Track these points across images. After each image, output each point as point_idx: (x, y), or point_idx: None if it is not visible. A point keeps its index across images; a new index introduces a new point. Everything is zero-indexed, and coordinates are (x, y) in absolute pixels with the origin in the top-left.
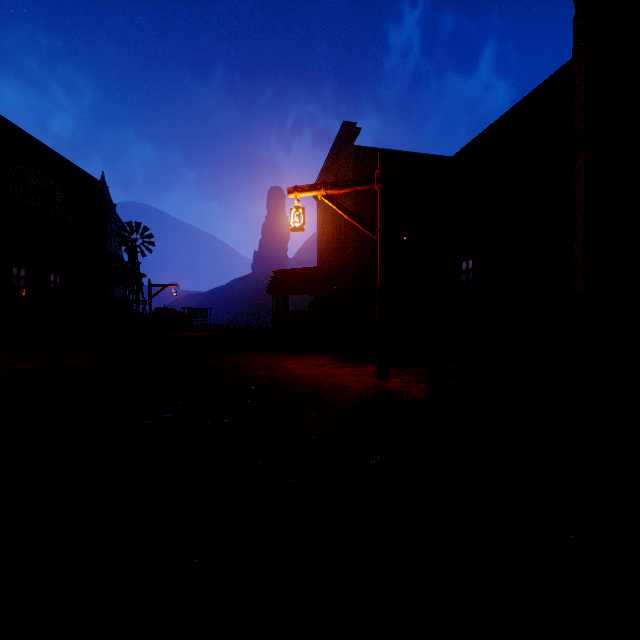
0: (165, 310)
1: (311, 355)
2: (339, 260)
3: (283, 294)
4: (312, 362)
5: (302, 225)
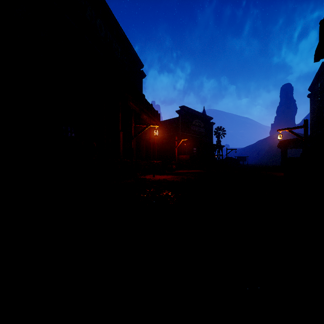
0: (229, 158)
1: None
2: (321, 131)
3: (285, 150)
4: None
5: (281, 138)
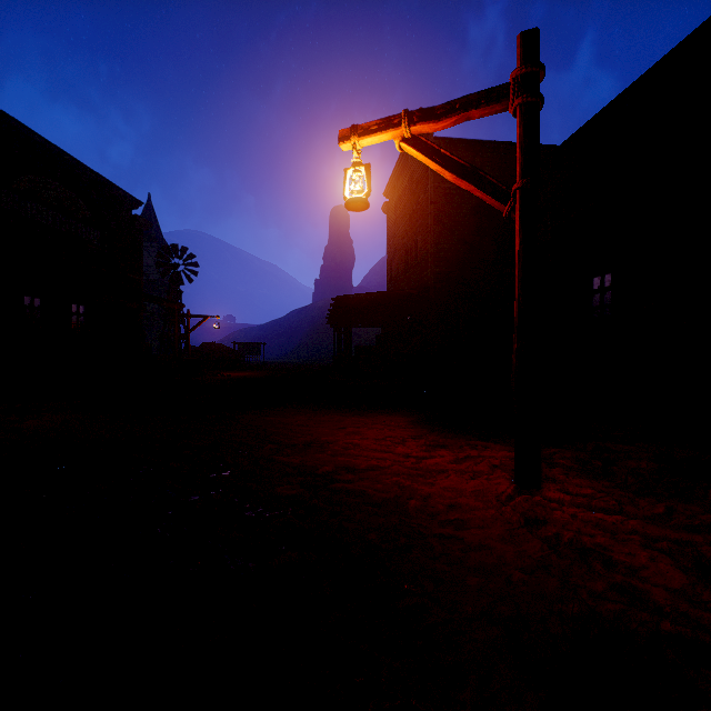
0: (211, 346)
1: (380, 414)
2: (414, 283)
3: (345, 326)
4: (382, 431)
5: (365, 196)
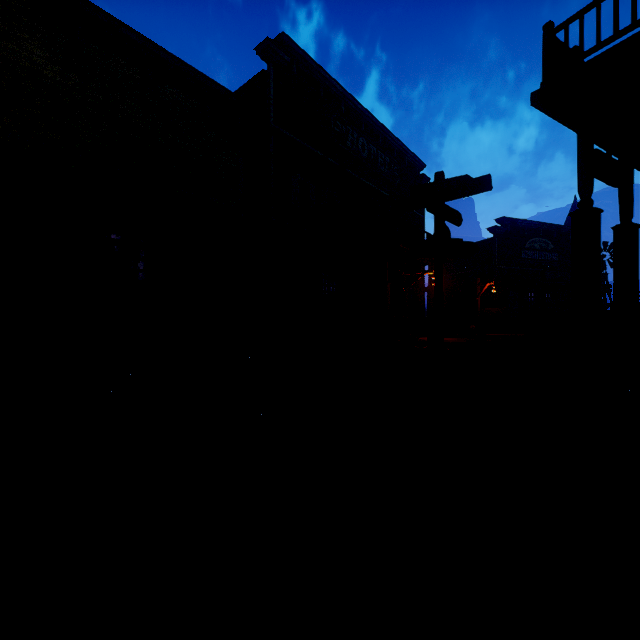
0: None
1: None
2: None
3: None
4: None
5: None
